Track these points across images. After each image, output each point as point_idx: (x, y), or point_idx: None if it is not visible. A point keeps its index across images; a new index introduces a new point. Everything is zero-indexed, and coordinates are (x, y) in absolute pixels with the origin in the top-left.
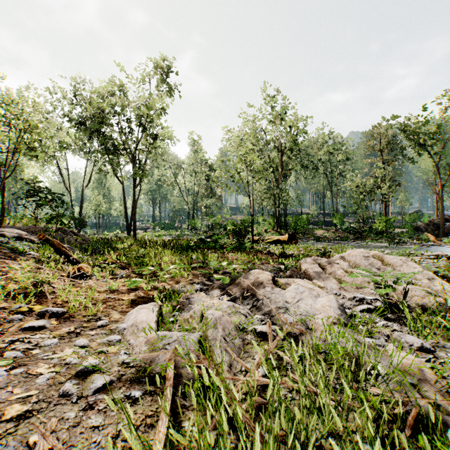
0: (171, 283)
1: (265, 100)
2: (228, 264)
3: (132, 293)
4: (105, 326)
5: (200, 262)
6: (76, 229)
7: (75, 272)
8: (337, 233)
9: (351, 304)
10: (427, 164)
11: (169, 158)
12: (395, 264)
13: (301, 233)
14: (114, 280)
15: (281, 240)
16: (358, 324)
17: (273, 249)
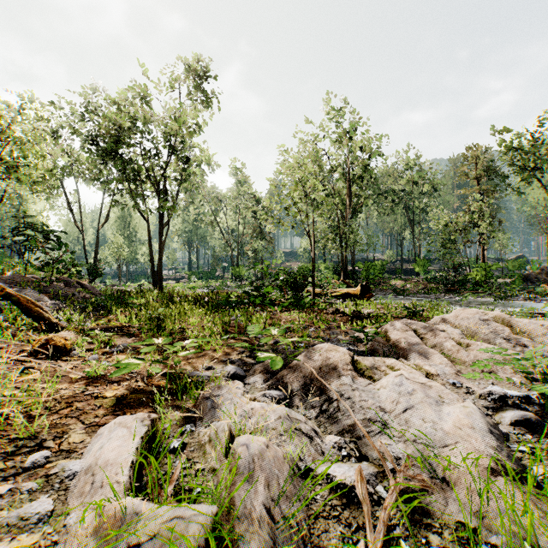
0: (194, 360)
1: (329, 114)
2: (279, 333)
3: (125, 382)
4: (40, 466)
5: (242, 325)
6: (90, 279)
7: (41, 346)
8: (421, 285)
9: (488, 406)
10: (535, 196)
11: (208, 190)
12: (532, 332)
13: (375, 284)
14: (108, 356)
15: (351, 293)
16: (521, 458)
17: (343, 307)
